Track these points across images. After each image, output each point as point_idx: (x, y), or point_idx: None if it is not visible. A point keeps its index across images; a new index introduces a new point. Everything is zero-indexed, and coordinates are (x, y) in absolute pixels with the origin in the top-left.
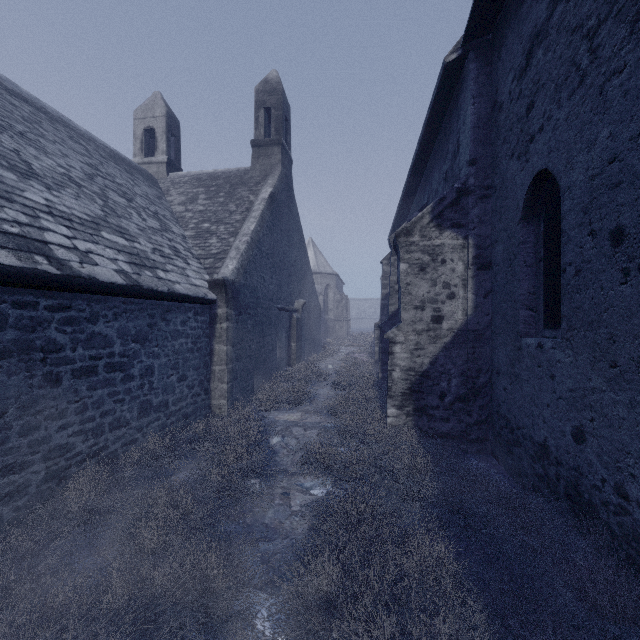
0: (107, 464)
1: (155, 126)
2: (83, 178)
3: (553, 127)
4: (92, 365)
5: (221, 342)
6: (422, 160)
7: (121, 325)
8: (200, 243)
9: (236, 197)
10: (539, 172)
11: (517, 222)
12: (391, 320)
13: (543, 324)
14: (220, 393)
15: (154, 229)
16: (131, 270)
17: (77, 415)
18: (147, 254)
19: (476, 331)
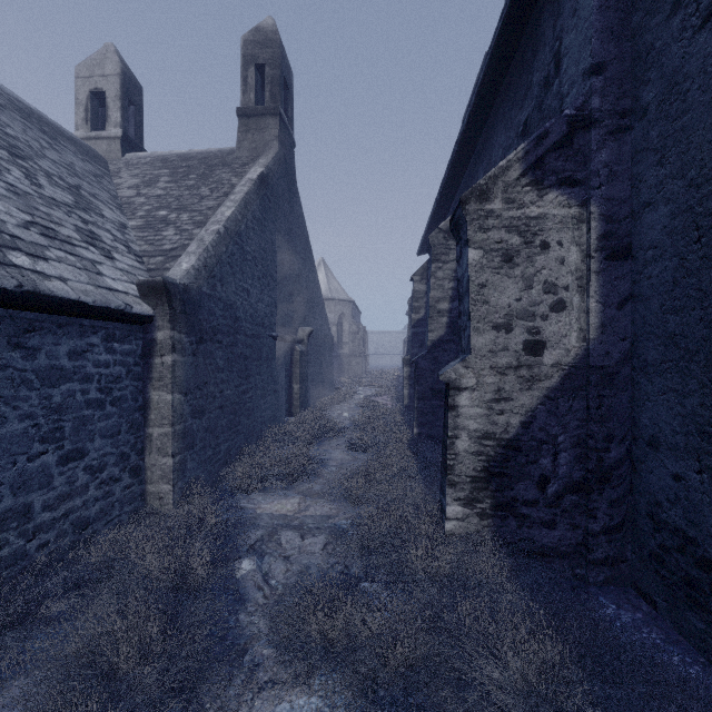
0: None
1: (105, 88)
2: None
3: None
4: None
5: (162, 387)
6: (476, 125)
7: None
8: (148, 235)
9: (212, 179)
10: None
11: None
12: (431, 353)
13: None
14: (161, 473)
15: (55, 201)
16: None
17: None
18: (1, 225)
19: (604, 368)
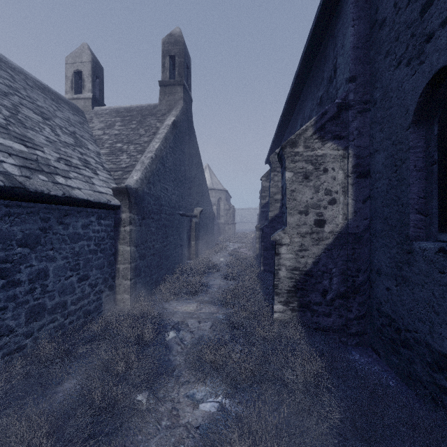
0: None
1: (82, 69)
2: None
3: None
4: None
5: (125, 243)
6: (296, 94)
7: (2, 229)
8: (112, 159)
9: (146, 124)
10: (440, 69)
11: (406, 127)
12: (271, 223)
13: (438, 228)
14: (124, 289)
15: (66, 143)
16: (19, 173)
17: None
18: (49, 161)
19: (356, 234)
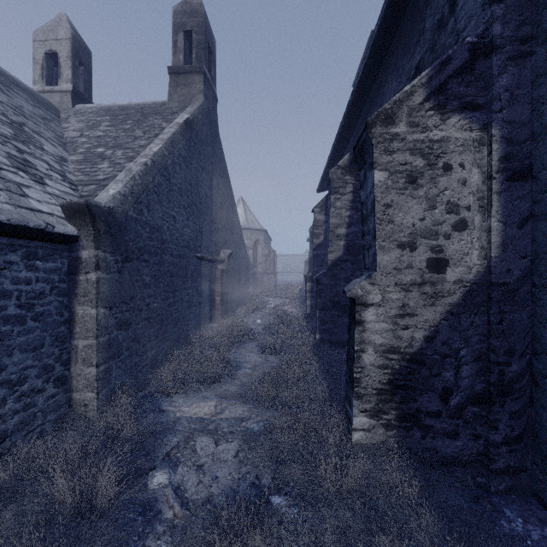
0: None
1: (58, 50)
2: None
3: None
4: None
5: (87, 302)
6: (369, 77)
7: None
8: (85, 168)
9: (146, 124)
10: None
11: None
12: (331, 270)
13: None
14: (85, 382)
15: None
16: None
17: None
18: None
19: (505, 285)
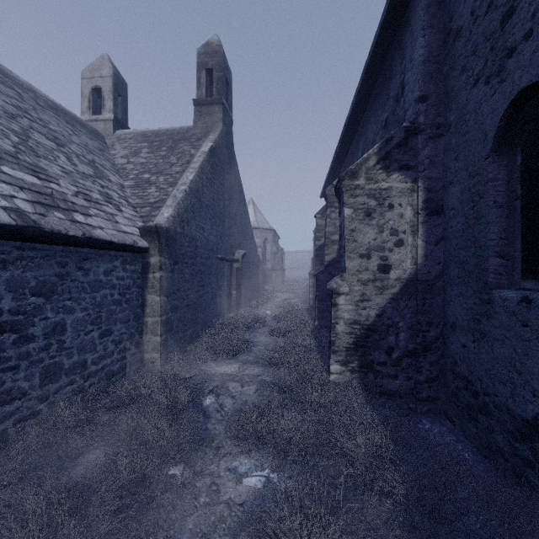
0: None
1: (102, 85)
2: None
3: None
4: None
5: (154, 292)
6: (357, 115)
7: (13, 275)
8: (138, 192)
9: (178, 151)
10: (523, 89)
11: (485, 156)
12: (327, 269)
13: (521, 274)
14: (153, 346)
15: (85, 174)
16: (32, 209)
17: None
18: (65, 196)
19: (426, 281)
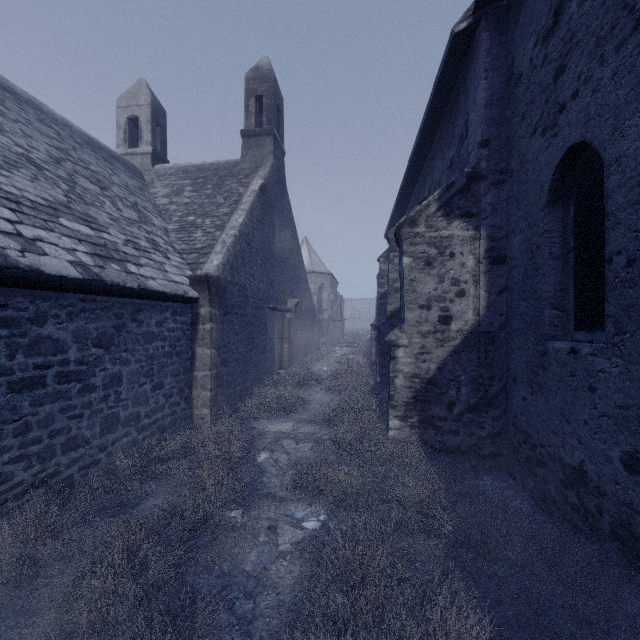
0: (59, 493)
1: (139, 115)
2: (47, 161)
3: (593, 89)
4: (38, 375)
5: (204, 345)
6: (423, 149)
7: (78, 327)
8: (184, 237)
9: (224, 189)
10: (572, 146)
11: (541, 208)
12: (390, 320)
13: (574, 326)
14: (203, 401)
15: (130, 220)
16: (92, 262)
17: (16, 437)
18: (117, 246)
19: (489, 333)
